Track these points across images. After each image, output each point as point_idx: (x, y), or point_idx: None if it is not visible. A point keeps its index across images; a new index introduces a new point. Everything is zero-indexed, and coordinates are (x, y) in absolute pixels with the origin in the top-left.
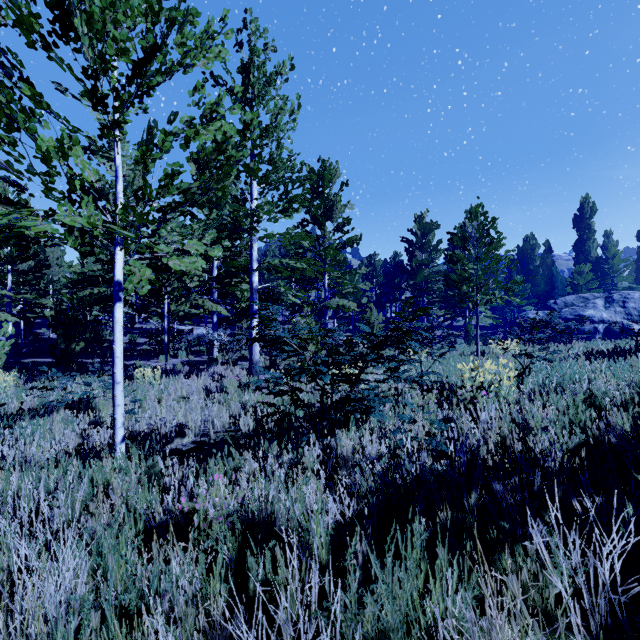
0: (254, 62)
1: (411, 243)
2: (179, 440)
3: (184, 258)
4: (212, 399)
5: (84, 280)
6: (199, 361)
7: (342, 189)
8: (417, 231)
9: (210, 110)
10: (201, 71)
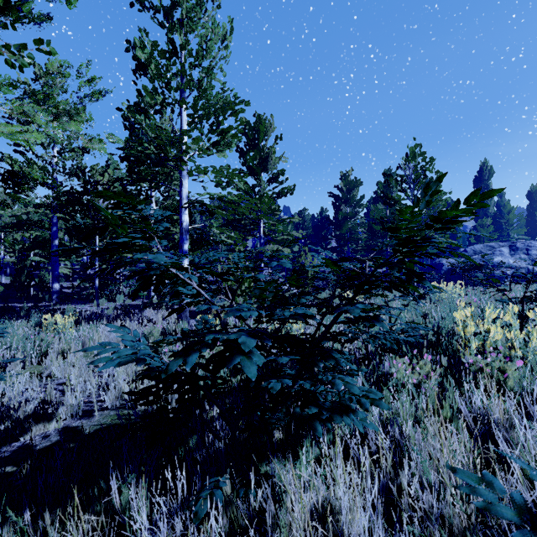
0: None
1: (337, 198)
2: (42, 427)
3: None
4: None
5: (17, 224)
6: (135, 305)
7: (276, 142)
8: (342, 187)
9: None
10: None
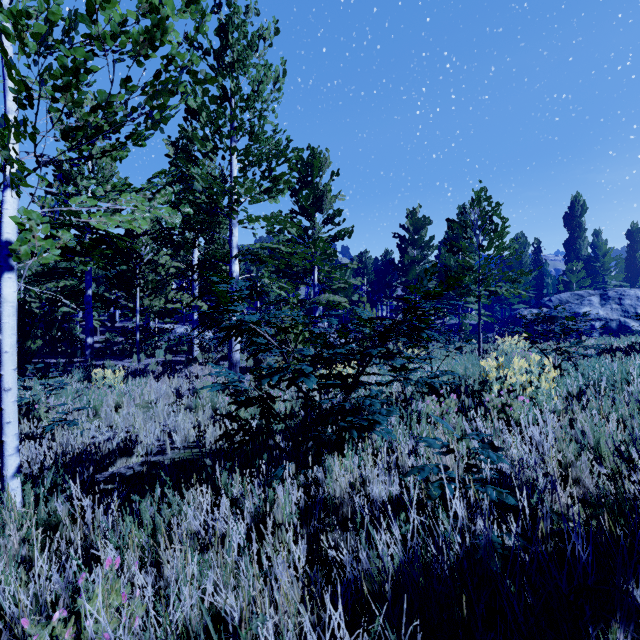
0: (233, 22)
1: (403, 239)
2: (125, 461)
3: (115, 215)
4: (183, 404)
5: (49, 272)
6: (177, 361)
7: (332, 179)
8: (409, 227)
9: (149, 7)
10: None
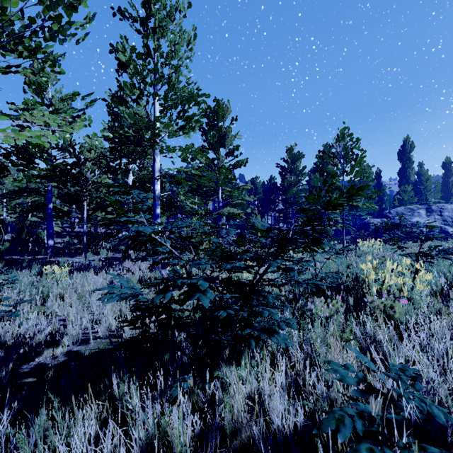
0: None
1: (283, 168)
2: (51, 351)
3: (24, 130)
4: None
5: (19, 191)
6: (116, 257)
7: (232, 123)
8: (288, 159)
9: None
10: (110, 7)
